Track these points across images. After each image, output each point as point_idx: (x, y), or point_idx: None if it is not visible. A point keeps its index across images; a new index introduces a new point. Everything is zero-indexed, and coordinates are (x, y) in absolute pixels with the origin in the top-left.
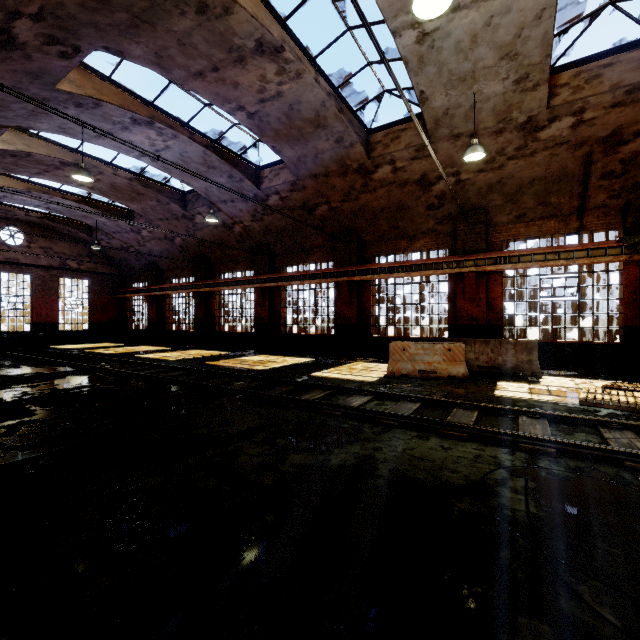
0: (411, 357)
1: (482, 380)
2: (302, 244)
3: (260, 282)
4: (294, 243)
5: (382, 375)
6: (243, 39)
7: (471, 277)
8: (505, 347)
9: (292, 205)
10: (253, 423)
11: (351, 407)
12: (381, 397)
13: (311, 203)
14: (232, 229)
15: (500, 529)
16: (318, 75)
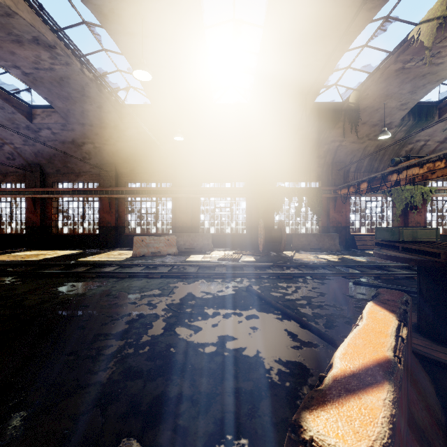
0: (147, 245)
1: (184, 255)
2: (72, 168)
3: (32, 193)
4: (65, 166)
5: (129, 256)
6: (22, 32)
7: (183, 200)
8: (198, 237)
9: (63, 139)
10: (33, 287)
11: (103, 271)
12: (124, 267)
13: (79, 141)
14: (1, 147)
15: (155, 300)
16: (83, 67)
